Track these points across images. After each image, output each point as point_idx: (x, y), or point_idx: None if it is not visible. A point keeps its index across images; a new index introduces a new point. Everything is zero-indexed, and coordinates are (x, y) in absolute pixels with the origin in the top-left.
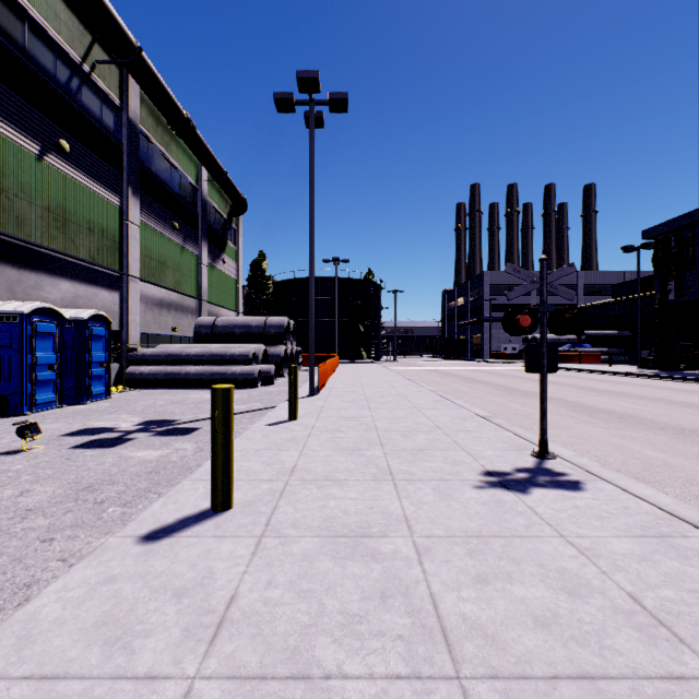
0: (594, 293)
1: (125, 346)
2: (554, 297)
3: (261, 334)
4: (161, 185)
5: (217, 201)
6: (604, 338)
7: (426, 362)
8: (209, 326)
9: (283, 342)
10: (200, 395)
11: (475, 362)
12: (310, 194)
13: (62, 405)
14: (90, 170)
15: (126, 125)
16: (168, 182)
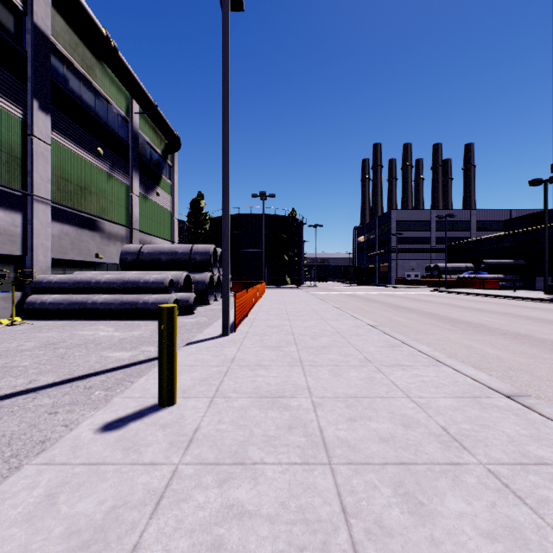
0: (485, 228)
1: (29, 273)
2: (450, 232)
3: (187, 261)
4: (81, 107)
5: (151, 136)
6: (501, 266)
7: (342, 287)
8: (135, 252)
9: (209, 269)
10: (94, 331)
11: (385, 287)
12: (223, 79)
13: None
14: None
15: (30, 31)
16: (92, 107)
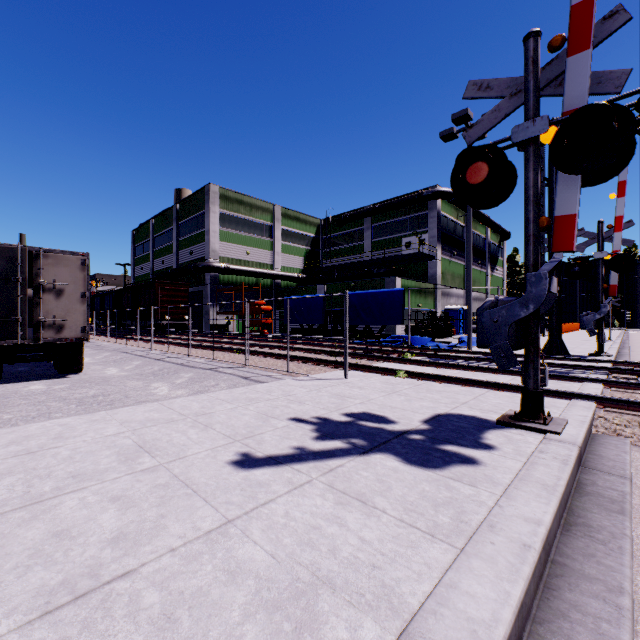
0: None
1: None
2: None
3: None
4: (473, 247)
5: (493, 238)
6: None
7: None
8: None
9: None
10: None
11: None
12: None
13: (463, 334)
14: (457, 256)
15: (465, 232)
16: (475, 244)
